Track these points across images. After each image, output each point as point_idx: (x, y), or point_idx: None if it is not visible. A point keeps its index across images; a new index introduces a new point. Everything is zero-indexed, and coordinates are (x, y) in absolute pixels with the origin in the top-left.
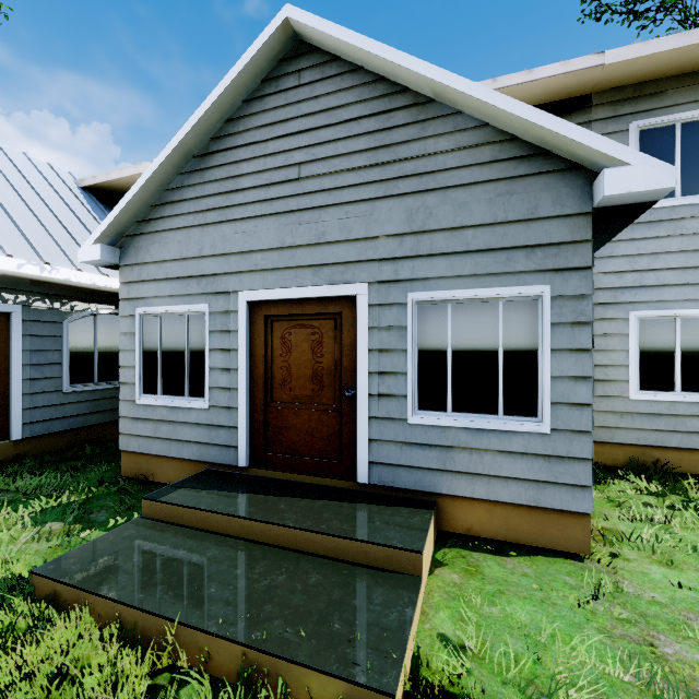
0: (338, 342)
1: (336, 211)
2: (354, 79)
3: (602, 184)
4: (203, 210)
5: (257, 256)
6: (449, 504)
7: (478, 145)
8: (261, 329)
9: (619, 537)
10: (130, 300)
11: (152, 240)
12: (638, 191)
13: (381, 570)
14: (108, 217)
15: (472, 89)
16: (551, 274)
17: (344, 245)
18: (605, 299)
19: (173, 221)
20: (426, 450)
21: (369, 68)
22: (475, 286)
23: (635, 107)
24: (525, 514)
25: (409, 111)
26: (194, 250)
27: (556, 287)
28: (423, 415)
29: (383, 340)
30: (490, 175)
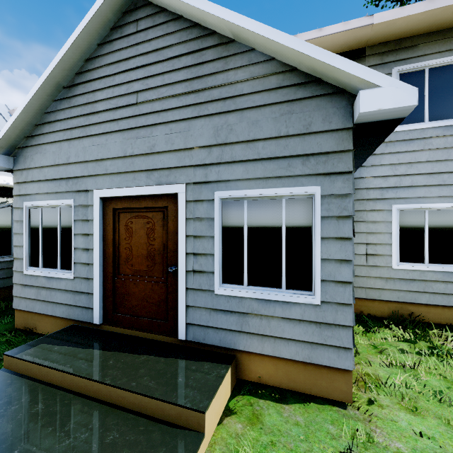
0: (165, 229)
1: (163, 128)
2: (176, 25)
3: (358, 103)
4: (70, 128)
5: (107, 162)
6: (245, 358)
7: (267, 75)
8: (111, 218)
9: (378, 383)
10: (20, 196)
11: (35, 151)
12: (387, 109)
13: (173, 426)
14: (0, 133)
15: (258, 27)
16: (321, 177)
17: (169, 154)
18: (375, 196)
19: (49, 136)
20: (228, 315)
21: (186, 16)
22: (264, 187)
23: (396, 57)
24: (302, 369)
25: (215, 50)
26: (64, 158)
27: (325, 188)
28: (226, 288)
29: (197, 228)
30: (276, 98)
